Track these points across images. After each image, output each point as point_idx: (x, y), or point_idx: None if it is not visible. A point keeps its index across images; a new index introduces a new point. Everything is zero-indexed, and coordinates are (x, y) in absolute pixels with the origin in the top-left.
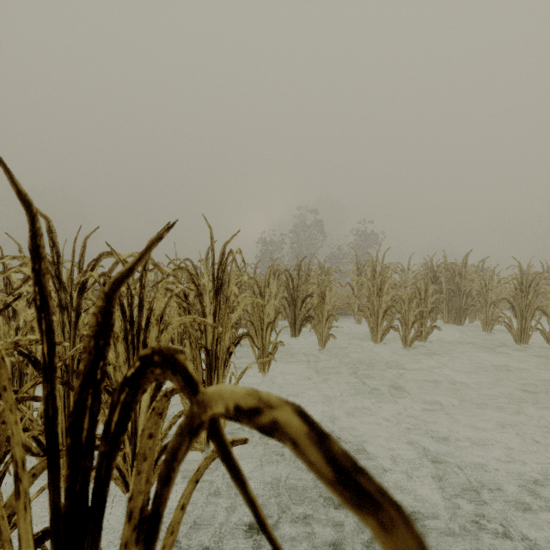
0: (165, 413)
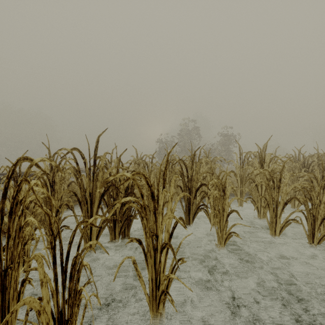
0: None
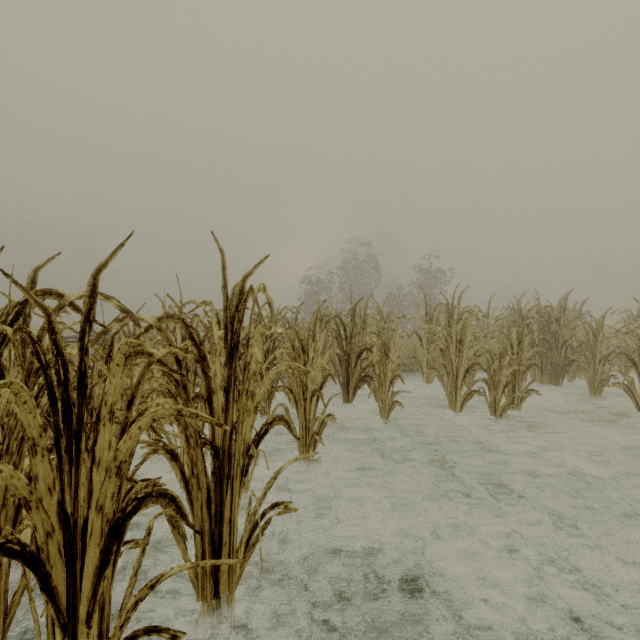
0: (139, 562)
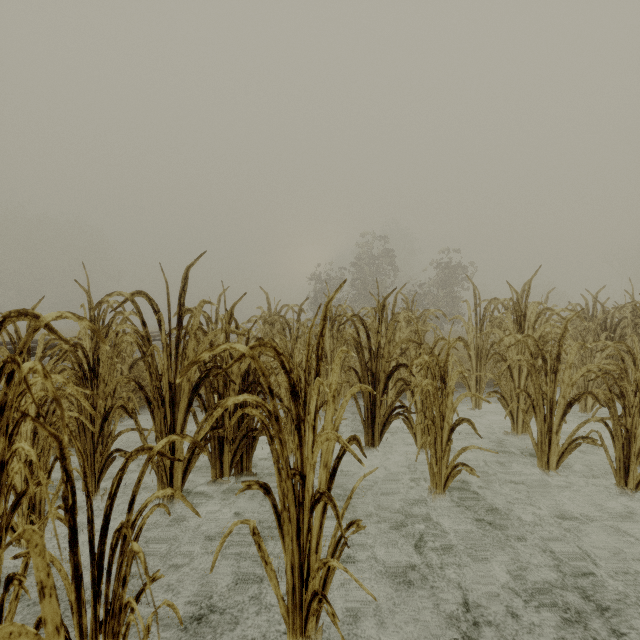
0: None
